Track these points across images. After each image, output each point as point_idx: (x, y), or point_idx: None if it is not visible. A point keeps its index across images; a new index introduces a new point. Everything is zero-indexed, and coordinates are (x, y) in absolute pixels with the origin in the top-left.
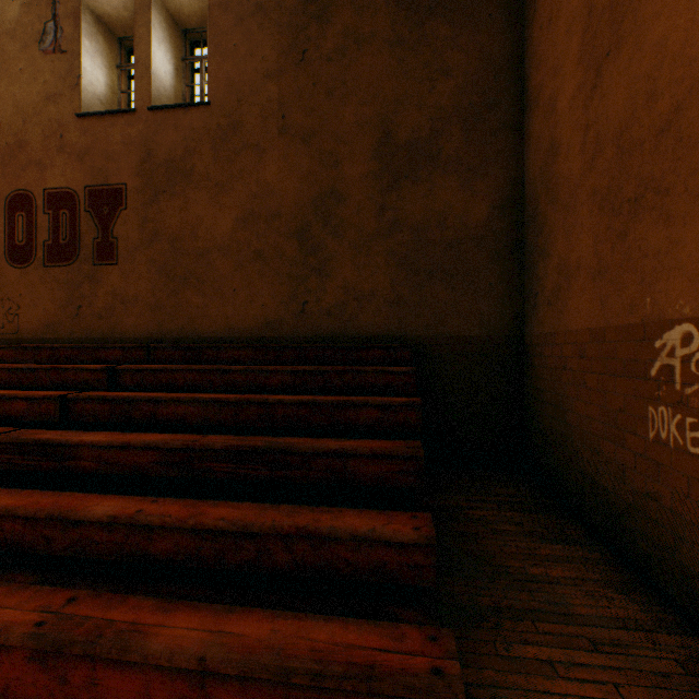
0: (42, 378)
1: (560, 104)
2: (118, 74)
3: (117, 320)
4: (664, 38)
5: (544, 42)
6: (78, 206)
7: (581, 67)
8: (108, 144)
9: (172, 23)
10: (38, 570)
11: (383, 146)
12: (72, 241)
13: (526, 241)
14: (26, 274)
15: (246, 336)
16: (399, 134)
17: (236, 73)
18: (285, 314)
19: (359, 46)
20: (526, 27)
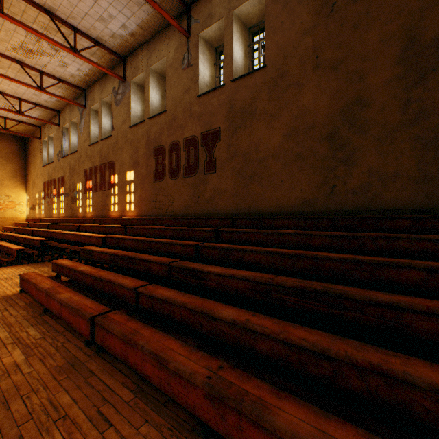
0: (185, 234)
1: None
2: (214, 68)
3: (215, 203)
4: None
5: None
6: (197, 144)
7: None
8: (211, 108)
9: (242, 27)
10: (196, 339)
11: (408, 51)
12: (195, 163)
13: None
14: (176, 182)
15: (289, 211)
16: (425, 36)
17: (282, 40)
18: (317, 194)
19: None
20: None
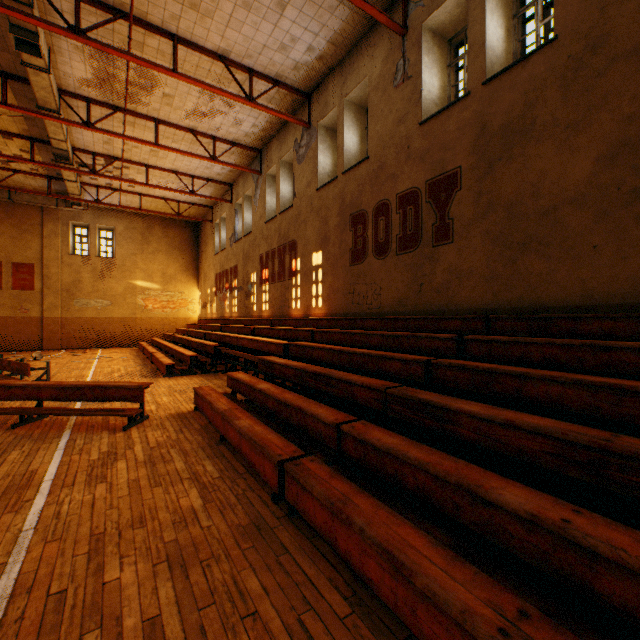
0: (402, 343)
1: None
2: (447, 73)
3: (451, 293)
4: None
5: None
6: (419, 201)
7: None
8: (443, 137)
9: None
10: (447, 531)
11: None
12: (415, 231)
13: None
14: (384, 263)
15: (612, 304)
16: None
17: None
18: None
19: None
20: None
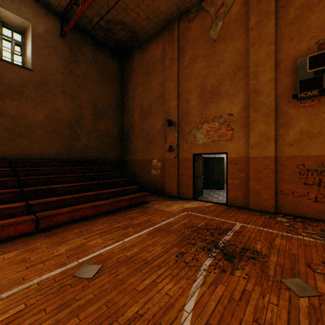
0: None
1: (135, 117)
2: None
3: None
4: (153, 124)
5: (131, 102)
6: None
7: (140, 115)
8: None
9: None
10: None
11: (95, 108)
12: None
13: (125, 139)
14: None
15: (49, 158)
16: (98, 106)
17: (45, 65)
18: (65, 151)
19: (88, 77)
20: (125, 93)
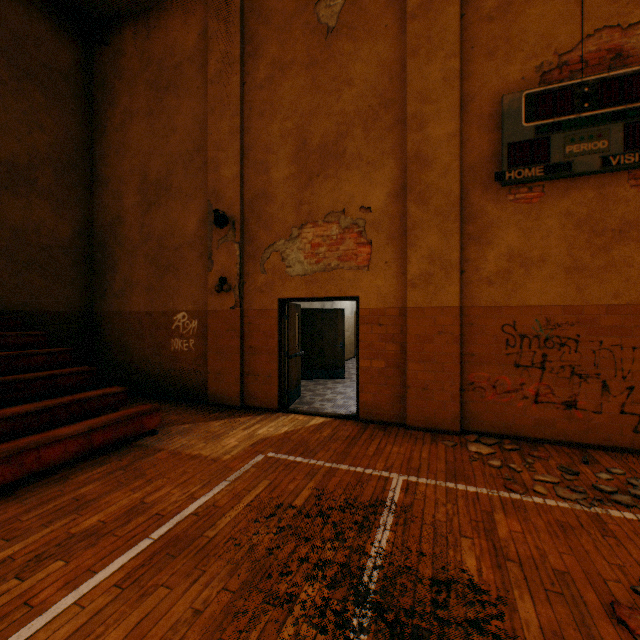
0: None
1: (127, 201)
2: None
3: None
4: (178, 220)
5: (114, 159)
6: None
7: (141, 196)
8: None
9: None
10: None
11: None
12: None
13: (98, 258)
14: None
15: None
16: (1, 152)
17: None
18: None
19: None
20: (98, 134)
